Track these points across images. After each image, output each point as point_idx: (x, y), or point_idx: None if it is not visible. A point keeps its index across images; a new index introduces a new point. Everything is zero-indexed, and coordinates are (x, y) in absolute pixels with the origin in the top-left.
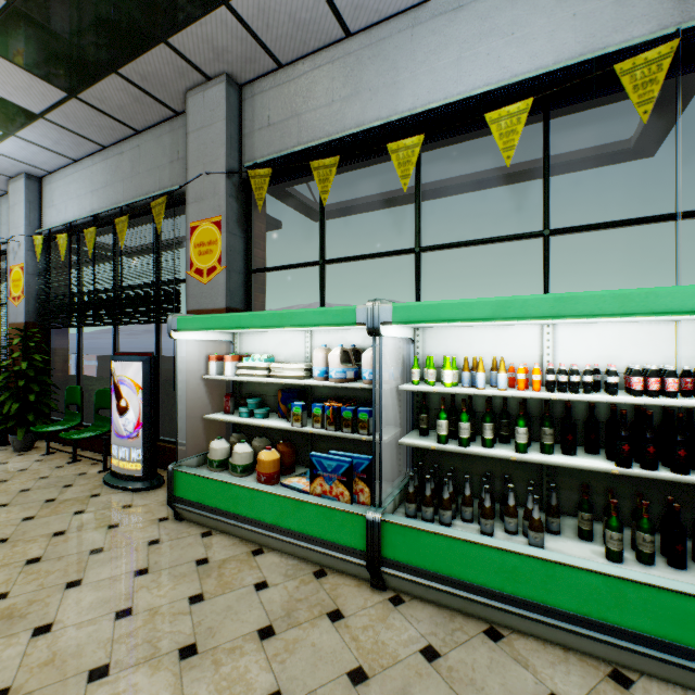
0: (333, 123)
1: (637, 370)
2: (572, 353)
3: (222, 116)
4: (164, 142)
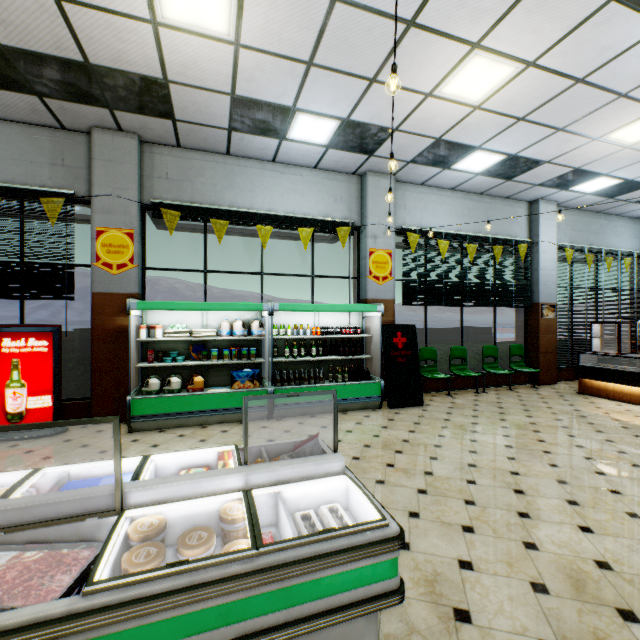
0: (217, 196)
1: (344, 327)
2: (324, 322)
3: (134, 162)
4: (41, 143)
